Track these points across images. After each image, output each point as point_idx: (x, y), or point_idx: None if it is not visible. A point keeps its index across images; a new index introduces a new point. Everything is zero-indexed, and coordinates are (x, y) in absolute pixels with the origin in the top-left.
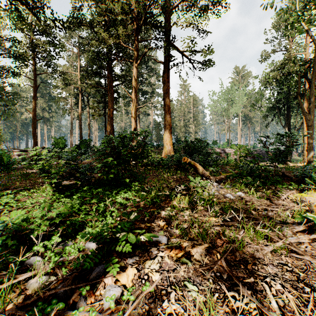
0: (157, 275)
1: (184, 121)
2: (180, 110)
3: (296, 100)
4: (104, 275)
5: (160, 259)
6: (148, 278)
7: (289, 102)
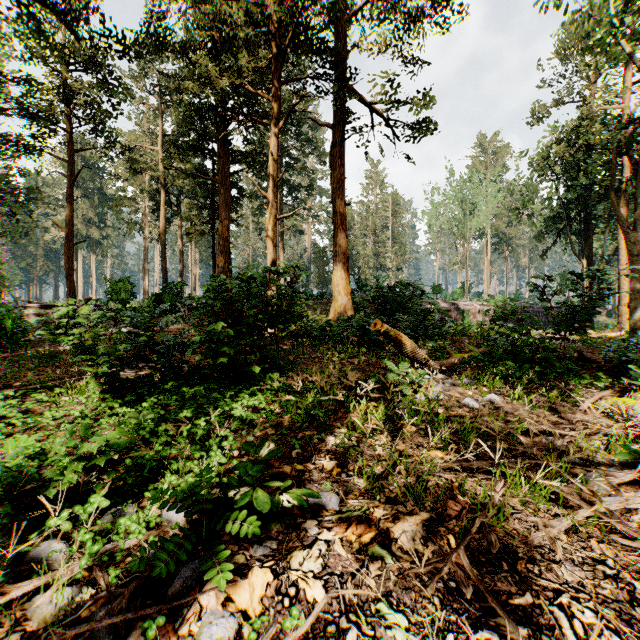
0: (317, 586)
1: (374, 245)
2: (367, 223)
3: (604, 203)
4: (200, 585)
5: (323, 549)
6: (298, 593)
7: (588, 206)
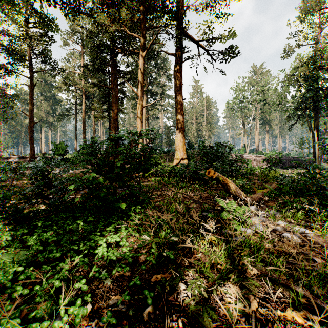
0: None
1: (196, 124)
2: (193, 113)
3: (327, 99)
4: None
5: None
6: None
7: (316, 102)
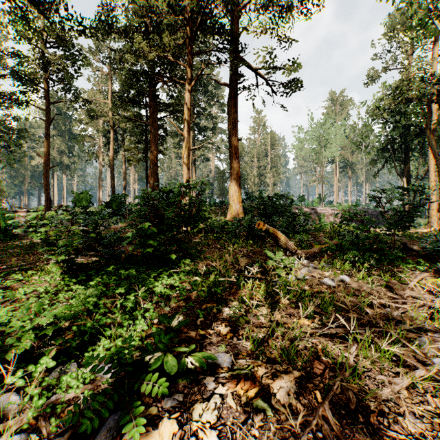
0: (212, 435)
1: (258, 168)
2: (253, 153)
3: (418, 139)
4: (121, 433)
5: (218, 402)
6: None
7: (407, 141)
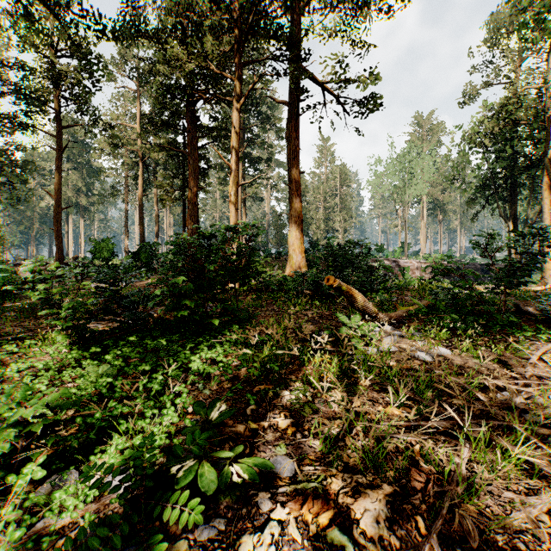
0: None
1: (325, 210)
2: (319, 191)
3: (528, 172)
4: None
5: (276, 532)
6: None
7: (514, 175)
